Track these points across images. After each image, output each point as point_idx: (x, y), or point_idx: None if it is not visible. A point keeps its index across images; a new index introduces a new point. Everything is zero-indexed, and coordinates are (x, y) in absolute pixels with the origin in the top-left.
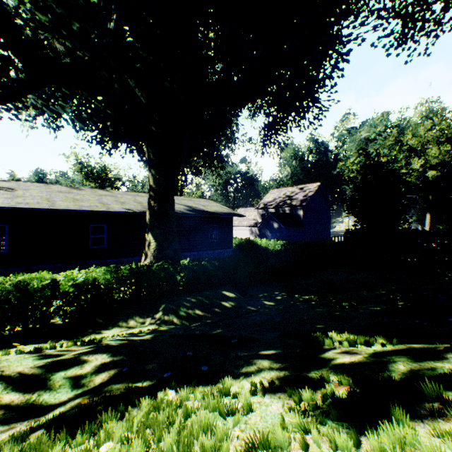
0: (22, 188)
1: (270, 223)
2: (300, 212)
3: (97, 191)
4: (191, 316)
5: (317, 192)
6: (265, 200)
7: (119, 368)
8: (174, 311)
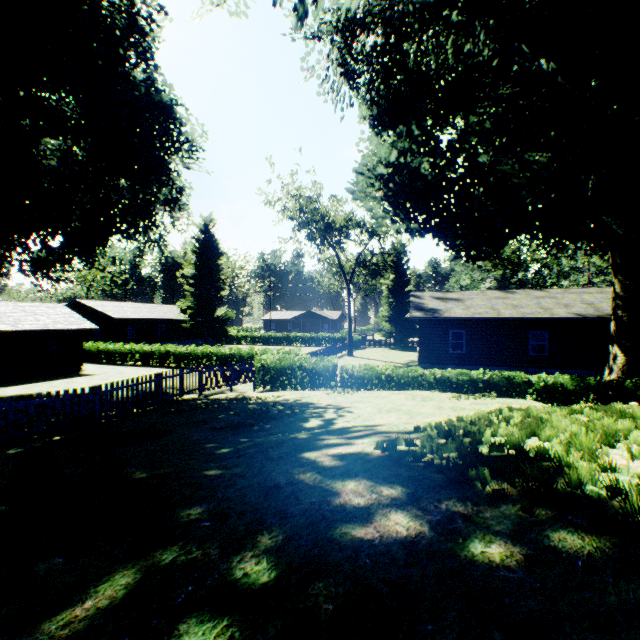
0: (465, 298)
1: None
2: None
3: (530, 293)
4: None
5: None
6: None
7: None
8: None
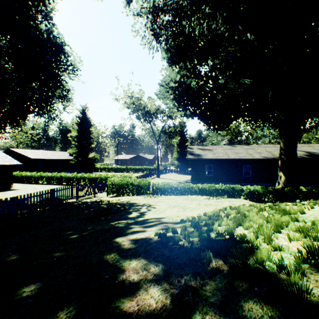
0: (213, 149)
1: None
2: None
3: (243, 147)
4: None
5: None
6: None
7: None
8: None
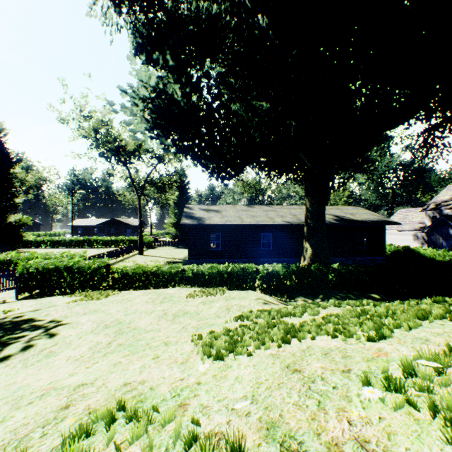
0: (223, 210)
1: (442, 228)
2: None
3: (263, 207)
4: None
5: None
6: (438, 198)
7: None
8: (327, 299)
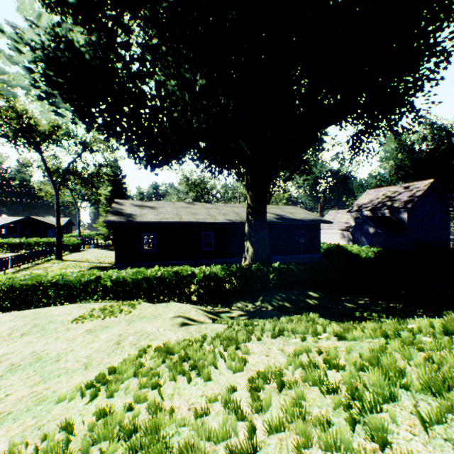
0: (160, 206)
1: (364, 227)
2: (403, 215)
3: (205, 205)
4: (281, 306)
5: (428, 190)
6: (360, 201)
7: (249, 316)
8: (268, 301)
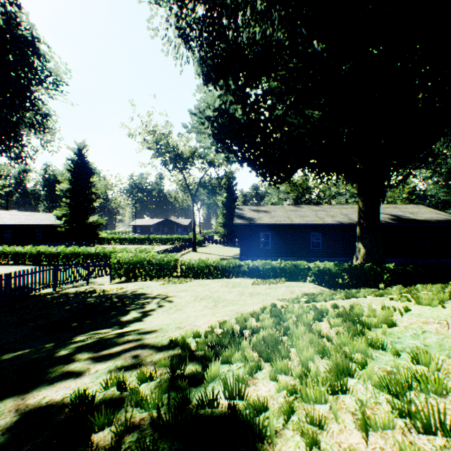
0: (272, 210)
1: None
2: None
3: (311, 207)
4: None
5: None
6: None
7: None
8: None
